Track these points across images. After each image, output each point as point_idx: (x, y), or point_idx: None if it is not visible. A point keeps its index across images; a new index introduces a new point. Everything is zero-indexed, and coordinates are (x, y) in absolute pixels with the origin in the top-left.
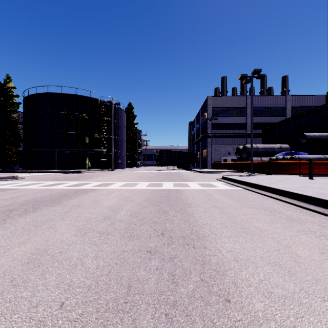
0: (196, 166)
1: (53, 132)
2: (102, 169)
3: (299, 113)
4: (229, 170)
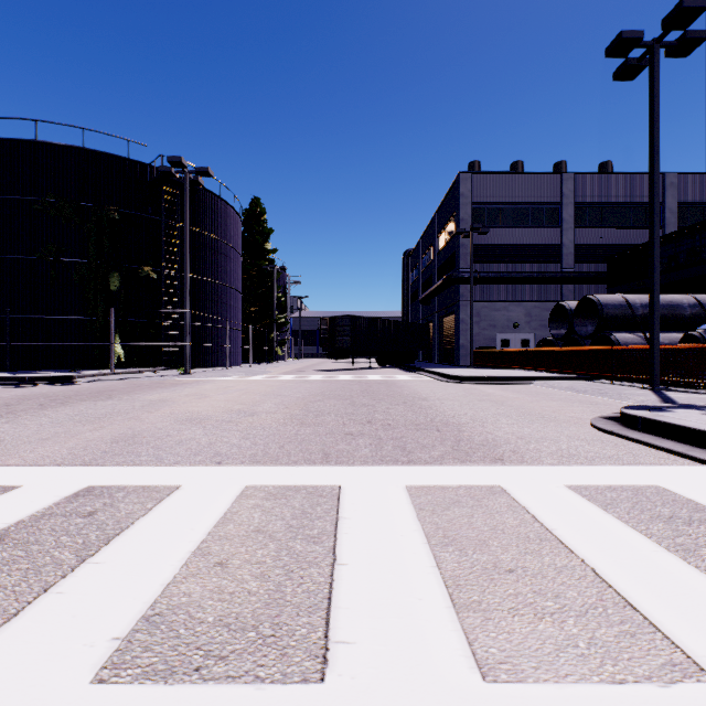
0: (422, 360)
1: (8, 259)
2: (166, 370)
3: (696, 220)
4: (540, 372)
